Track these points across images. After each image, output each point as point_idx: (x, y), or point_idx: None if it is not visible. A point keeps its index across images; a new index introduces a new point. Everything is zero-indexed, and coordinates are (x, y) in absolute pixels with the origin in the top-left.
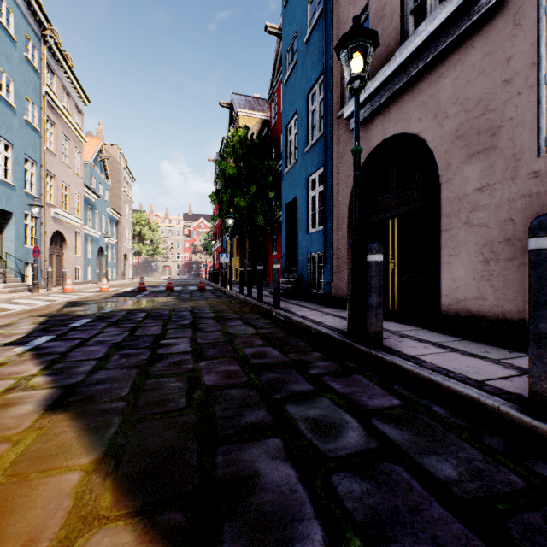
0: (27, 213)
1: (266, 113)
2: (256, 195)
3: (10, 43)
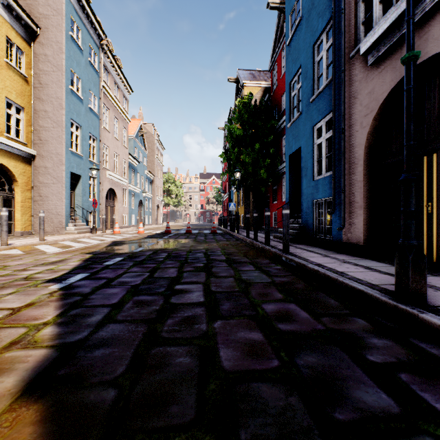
0: (90, 175)
1: (267, 81)
2: (259, 152)
3: (79, 52)
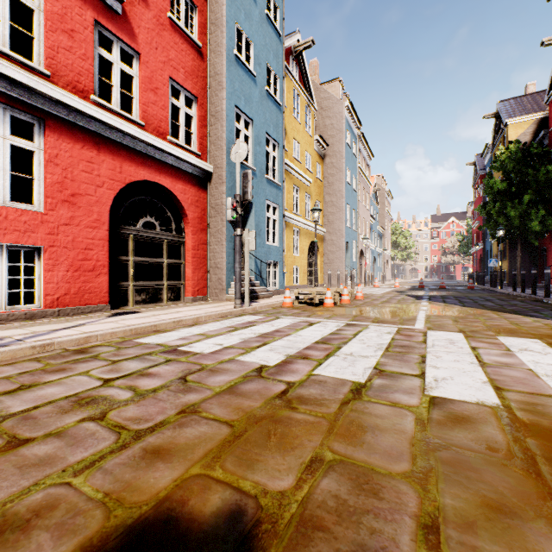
0: (352, 241)
1: (543, 111)
2: (530, 201)
3: (349, 151)
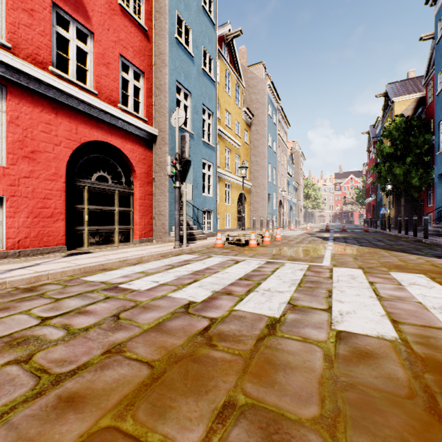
0: (273, 193)
1: (421, 91)
2: (411, 162)
3: (270, 121)
